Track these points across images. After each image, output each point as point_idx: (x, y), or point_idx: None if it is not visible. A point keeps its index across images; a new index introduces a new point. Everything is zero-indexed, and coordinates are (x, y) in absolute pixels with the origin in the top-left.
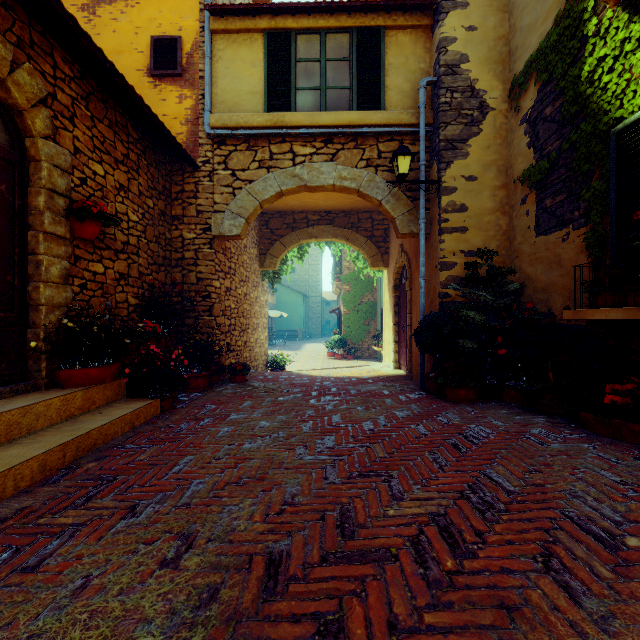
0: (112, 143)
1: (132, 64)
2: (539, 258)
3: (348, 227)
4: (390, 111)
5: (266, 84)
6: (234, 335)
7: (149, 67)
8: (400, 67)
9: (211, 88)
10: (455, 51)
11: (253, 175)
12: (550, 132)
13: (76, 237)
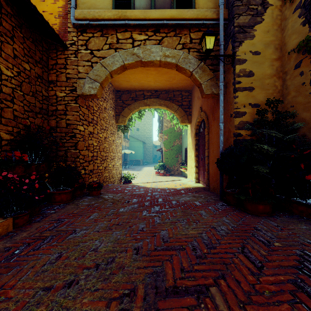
0: None
1: None
2: None
3: (167, 99)
4: (199, 9)
5: None
6: (96, 163)
7: None
8: None
9: None
10: None
11: (105, 53)
12: None
13: None
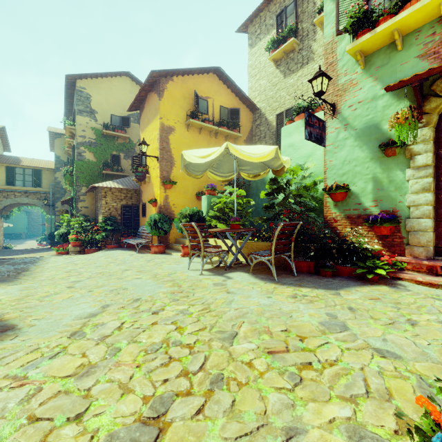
0: None
1: None
2: None
3: None
4: (43, 188)
5: (6, 178)
6: None
7: None
8: (47, 178)
9: None
10: (58, 180)
11: (2, 199)
12: None
13: None
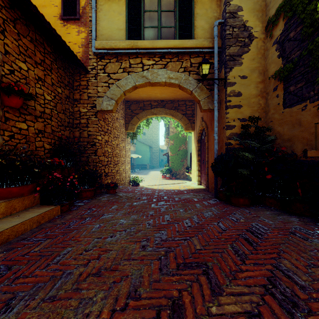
0: (33, 51)
1: (51, 13)
2: (285, 121)
3: (173, 109)
4: (197, 40)
5: (127, 24)
6: (110, 167)
7: (61, 15)
8: (203, 15)
9: (96, 27)
10: (235, 4)
11: (120, 76)
12: (293, 47)
13: (6, 105)
